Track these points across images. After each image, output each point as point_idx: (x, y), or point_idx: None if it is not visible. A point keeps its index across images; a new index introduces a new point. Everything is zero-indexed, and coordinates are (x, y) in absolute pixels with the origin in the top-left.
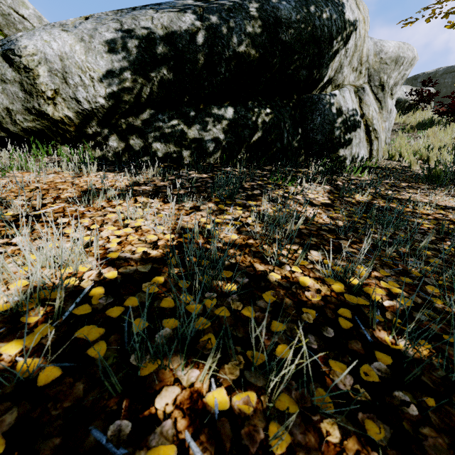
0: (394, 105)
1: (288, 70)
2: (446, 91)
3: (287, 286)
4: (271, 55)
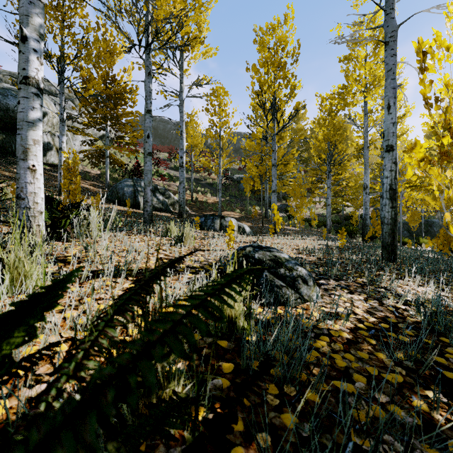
0: (102, 137)
1: (14, 124)
2: (161, 132)
3: (4, 174)
4: (5, 119)
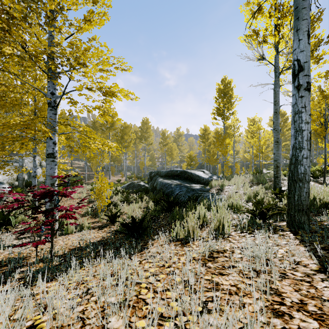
0: None
1: None
2: None
3: None
4: None
